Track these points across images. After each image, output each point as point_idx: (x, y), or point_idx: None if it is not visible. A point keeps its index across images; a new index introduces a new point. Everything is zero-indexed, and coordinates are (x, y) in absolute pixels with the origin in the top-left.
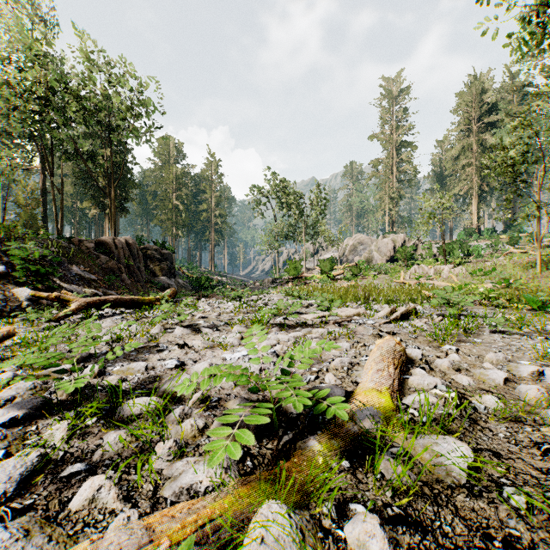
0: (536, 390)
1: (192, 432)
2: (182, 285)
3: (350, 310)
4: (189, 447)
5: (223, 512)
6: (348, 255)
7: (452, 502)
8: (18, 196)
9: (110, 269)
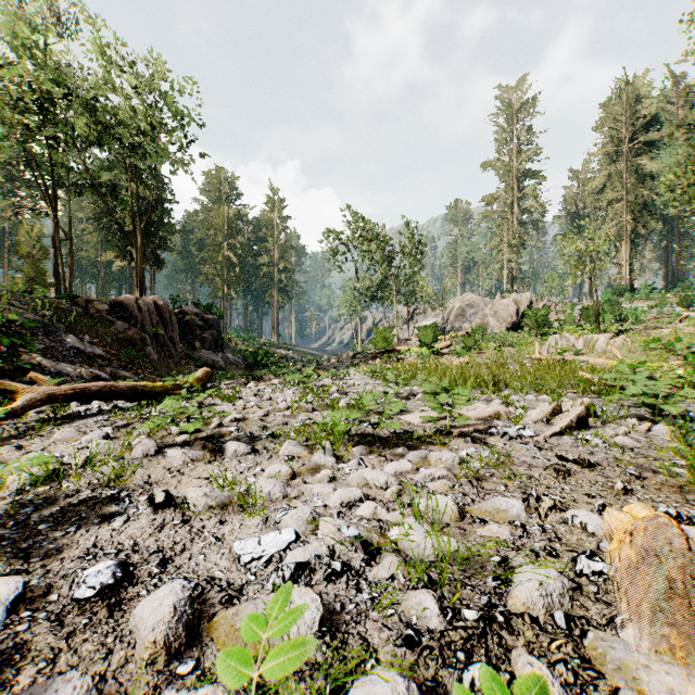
0: None
1: None
2: (232, 362)
3: (481, 408)
4: None
5: None
6: (453, 322)
7: None
8: (20, 244)
9: (129, 340)
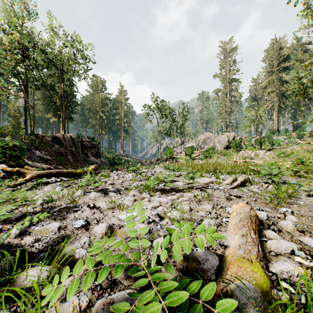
0: None
1: None
2: (104, 162)
3: (206, 179)
4: None
5: None
6: (201, 145)
7: None
8: (9, 111)
9: (60, 153)
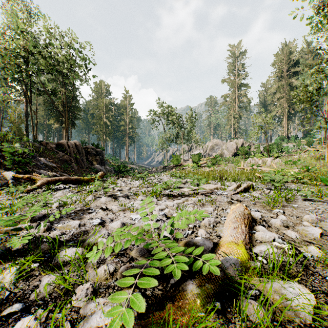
0: None
1: (105, 276)
2: (109, 170)
3: (211, 186)
4: (102, 288)
5: None
6: (209, 152)
7: None
8: (10, 116)
9: (65, 160)
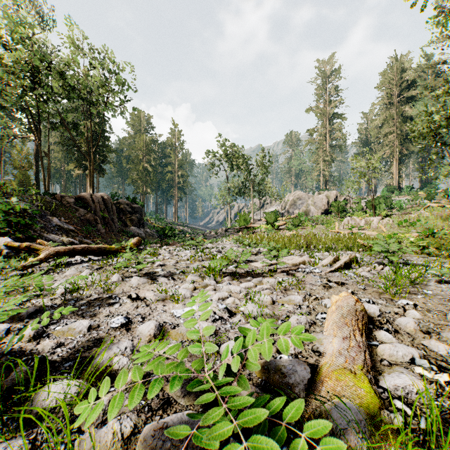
0: None
1: (113, 446)
2: (150, 234)
3: (295, 258)
4: None
5: None
6: (289, 209)
7: None
8: (14, 159)
9: (87, 220)
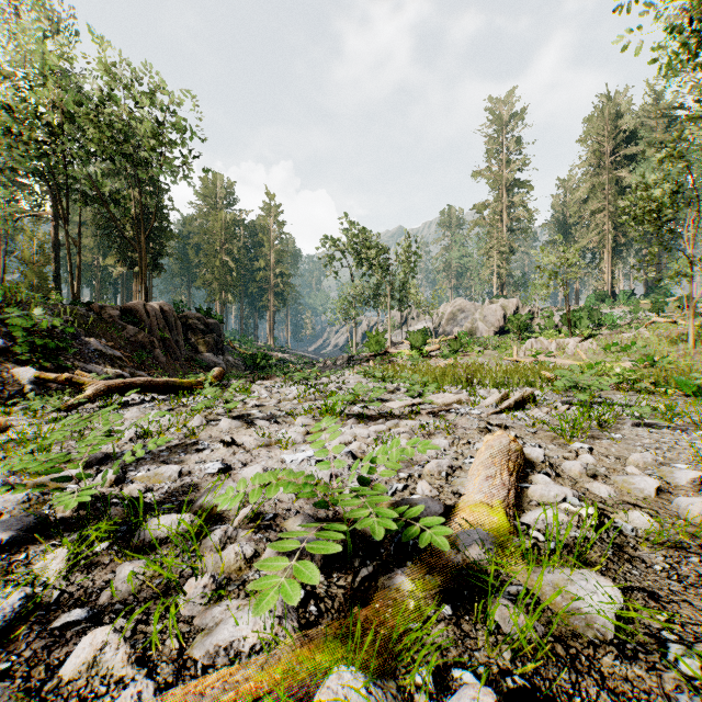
0: (701, 505)
1: (237, 563)
2: (233, 364)
3: (448, 396)
4: (232, 584)
5: (274, 686)
6: (445, 326)
7: (596, 666)
8: (23, 250)
9: (140, 343)
